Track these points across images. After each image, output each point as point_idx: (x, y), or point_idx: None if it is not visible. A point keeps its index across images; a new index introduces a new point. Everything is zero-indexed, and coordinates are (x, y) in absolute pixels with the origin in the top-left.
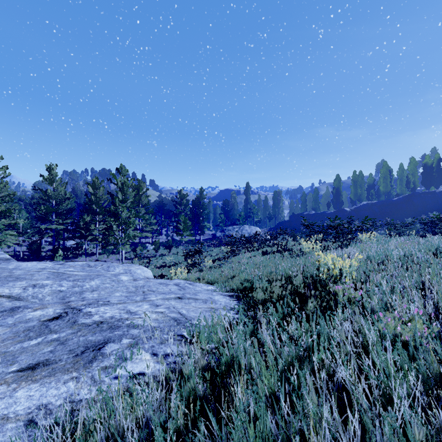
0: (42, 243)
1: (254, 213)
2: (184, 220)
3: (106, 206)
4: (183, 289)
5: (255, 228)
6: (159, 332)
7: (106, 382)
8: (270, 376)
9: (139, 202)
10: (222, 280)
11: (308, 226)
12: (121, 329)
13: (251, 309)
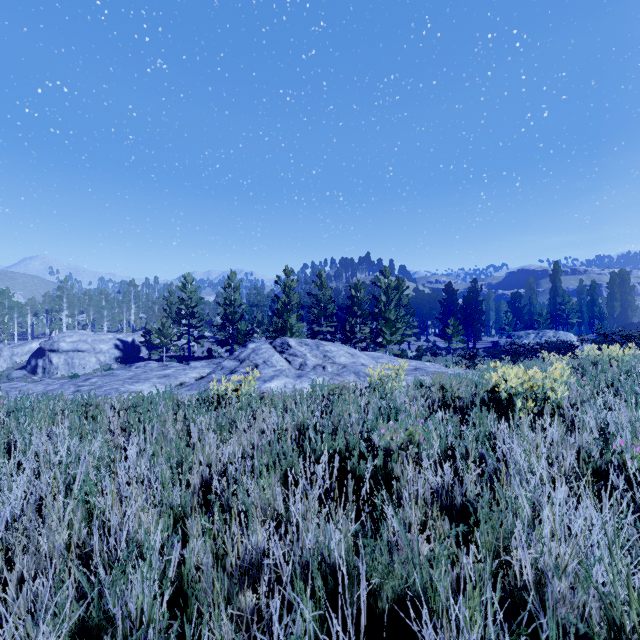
0: None
1: (568, 310)
2: (454, 324)
3: None
4: None
5: (566, 334)
6: None
7: None
8: None
9: (398, 302)
10: None
11: (606, 335)
12: None
13: None
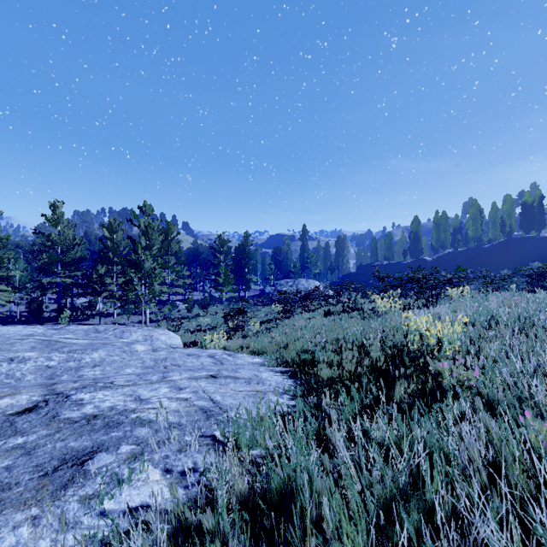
0: (45, 301)
1: (312, 263)
2: (225, 272)
3: (126, 255)
4: (220, 362)
5: (314, 282)
6: (178, 432)
7: (84, 525)
8: (355, 531)
9: (167, 249)
10: (273, 349)
11: (382, 278)
12: (122, 428)
13: (312, 392)
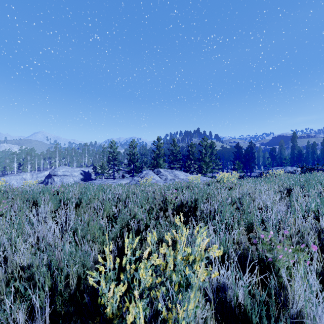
0: None
1: (300, 156)
2: (238, 163)
3: None
4: None
5: (297, 168)
6: None
7: None
8: None
9: (211, 153)
10: None
11: (302, 168)
12: None
13: None
